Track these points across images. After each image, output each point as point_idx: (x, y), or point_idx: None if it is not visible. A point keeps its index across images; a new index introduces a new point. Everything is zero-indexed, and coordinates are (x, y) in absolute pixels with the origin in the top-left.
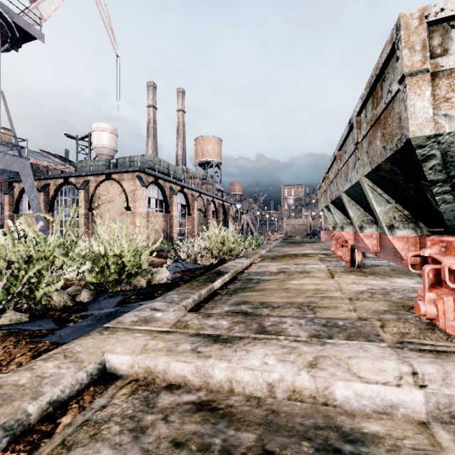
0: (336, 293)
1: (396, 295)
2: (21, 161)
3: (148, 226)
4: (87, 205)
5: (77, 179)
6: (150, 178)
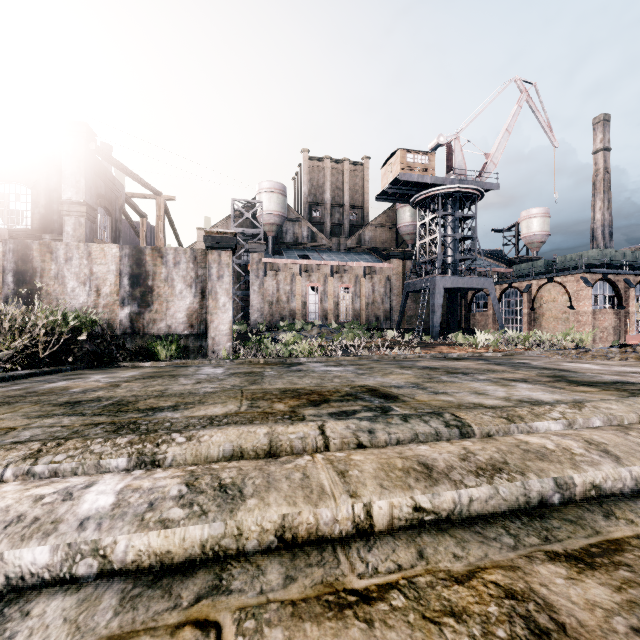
0: None
1: None
2: (488, 280)
3: (594, 324)
4: (529, 306)
5: (519, 284)
6: (596, 276)
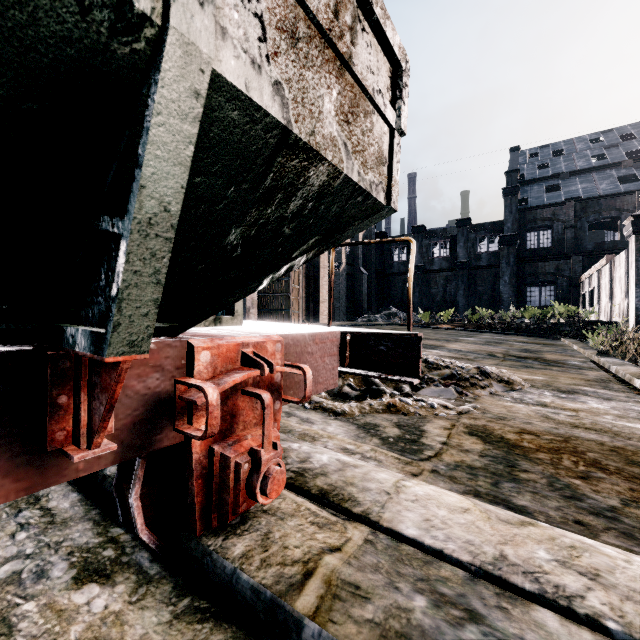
0: None
1: None
2: None
3: None
4: None
5: None
6: None
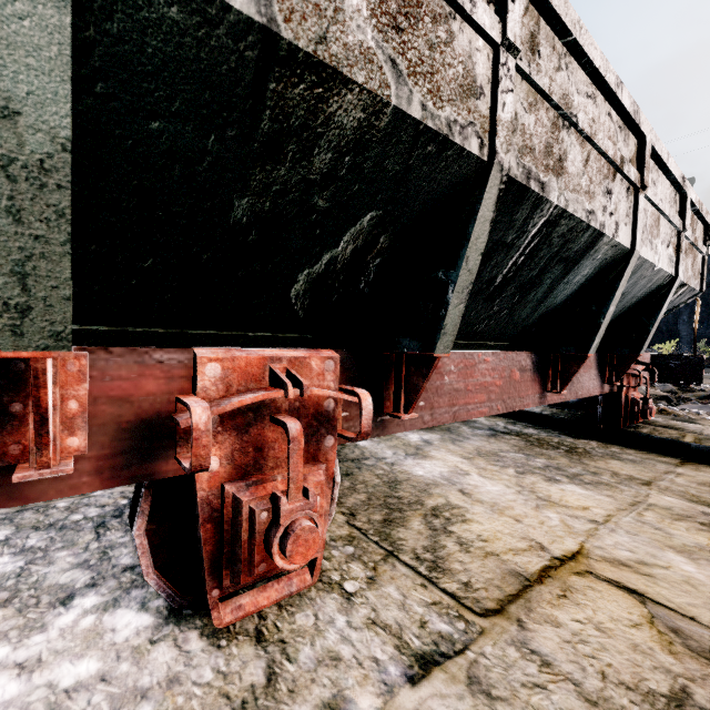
0: (664, 500)
1: (541, 462)
2: None
3: None
4: None
5: None
6: None
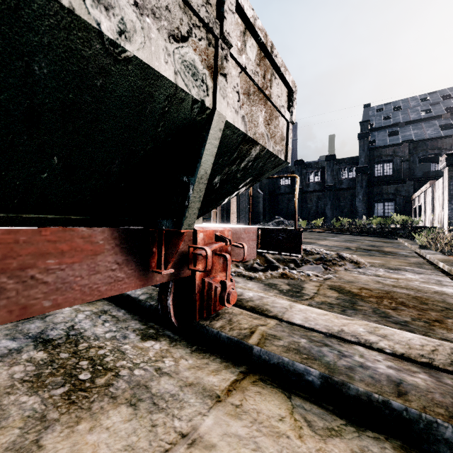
0: None
1: None
2: None
3: None
4: None
5: None
6: None
